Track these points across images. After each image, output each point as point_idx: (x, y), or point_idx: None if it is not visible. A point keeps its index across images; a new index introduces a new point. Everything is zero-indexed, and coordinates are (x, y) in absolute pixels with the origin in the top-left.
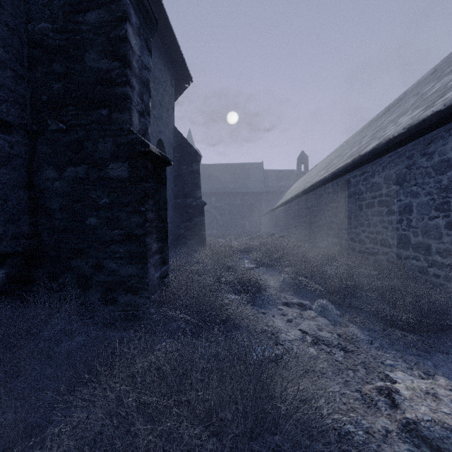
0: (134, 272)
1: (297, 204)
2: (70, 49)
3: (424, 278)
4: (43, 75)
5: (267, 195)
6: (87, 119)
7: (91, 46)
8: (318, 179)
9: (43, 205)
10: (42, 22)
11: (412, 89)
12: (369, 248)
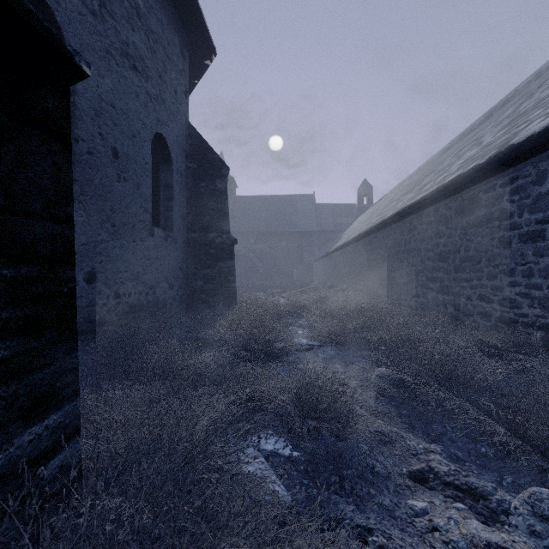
0: None
1: (369, 243)
2: None
3: None
4: None
5: (320, 236)
6: None
7: None
8: (410, 202)
9: None
10: None
11: (528, 83)
12: (530, 315)
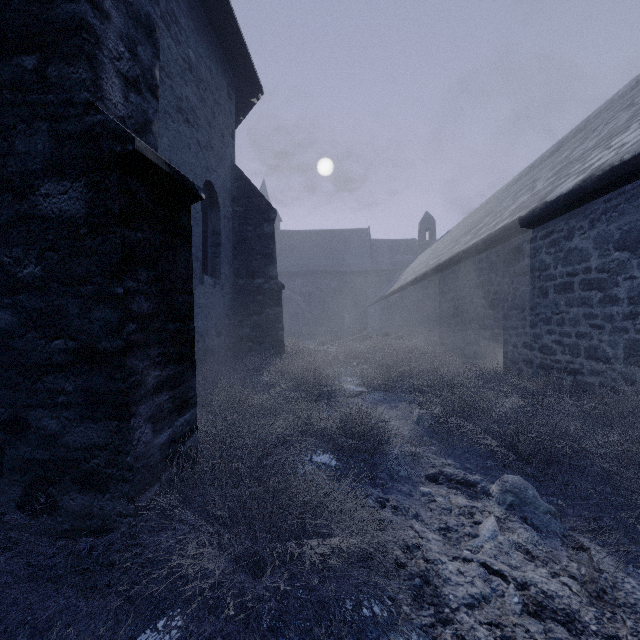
0: (99, 440)
1: (425, 288)
2: None
3: None
4: None
5: (375, 276)
6: None
7: None
8: (464, 248)
9: None
10: None
11: (599, 113)
12: (562, 361)
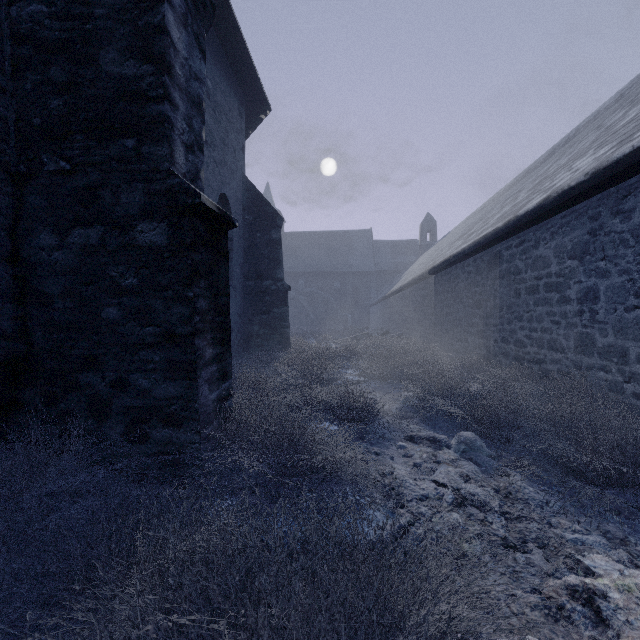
0: (176, 393)
1: (422, 289)
2: (77, 45)
3: (618, 399)
4: (35, 85)
5: (378, 277)
6: (104, 155)
7: (109, 40)
8: (454, 252)
9: (35, 288)
10: (33, 3)
11: (588, 123)
12: (531, 353)
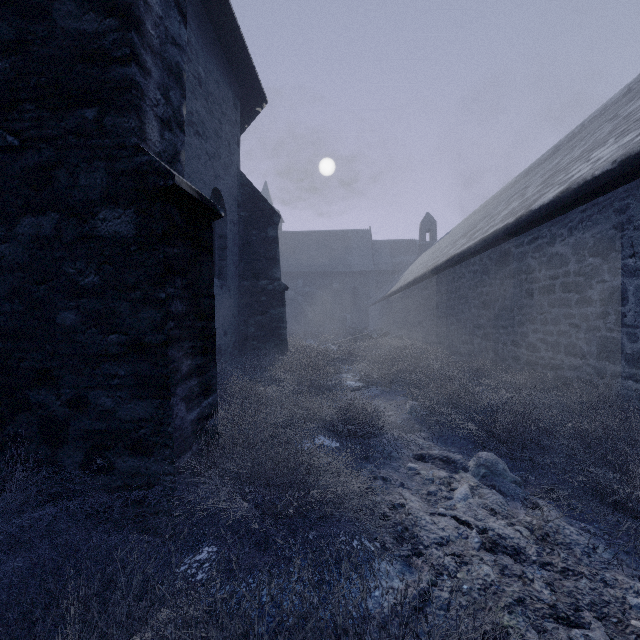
0: (146, 414)
1: (424, 289)
2: None
3: None
4: None
5: (377, 277)
6: (59, 127)
7: None
8: (459, 251)
9: None
10: None
11: (594, 119)
12: (545, 357)
